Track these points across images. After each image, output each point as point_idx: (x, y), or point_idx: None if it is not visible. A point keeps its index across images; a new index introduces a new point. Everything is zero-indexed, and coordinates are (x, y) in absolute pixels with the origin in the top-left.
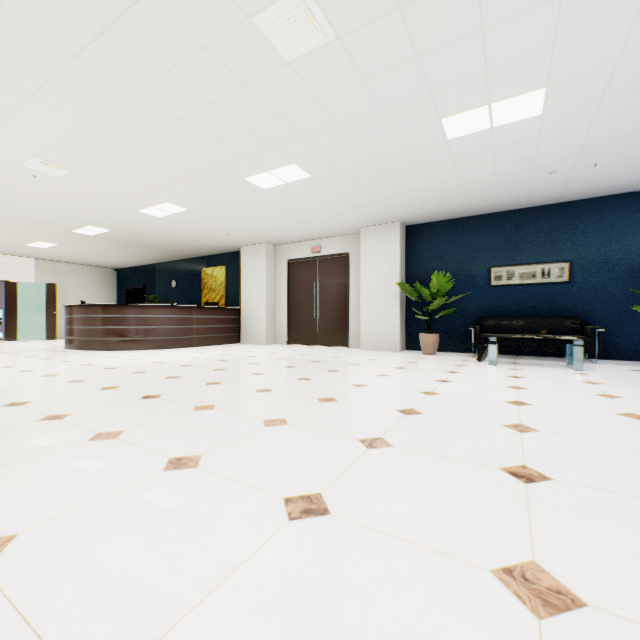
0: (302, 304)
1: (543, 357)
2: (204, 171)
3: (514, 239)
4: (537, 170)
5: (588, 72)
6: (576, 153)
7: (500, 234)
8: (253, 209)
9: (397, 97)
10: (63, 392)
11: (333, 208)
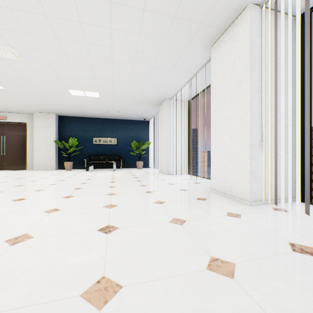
0: None
1: (110, 168)
2: None
3: (101, 128)
4: (104, 109)
5: (108, 93)
6: (113, 108)
7: (97, 126)
8: None
9: (50, 80)
10: None
11: (17, 102)
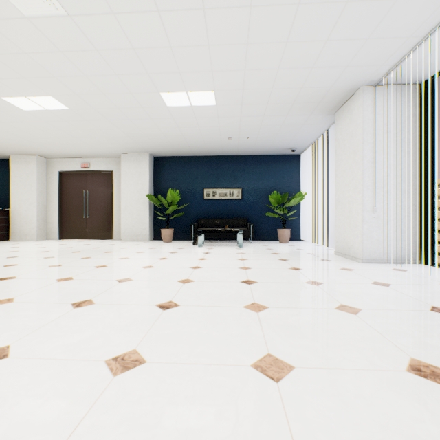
0: (73, 207)
1: (230, 241)
2: None
3: (216, 173)
4: (222, 135)
5: (232, 89)
6: (238, 130)
7: (209, 169)
8: (17, 125)
9: (126, 70)
10: None
11: (95, 136)
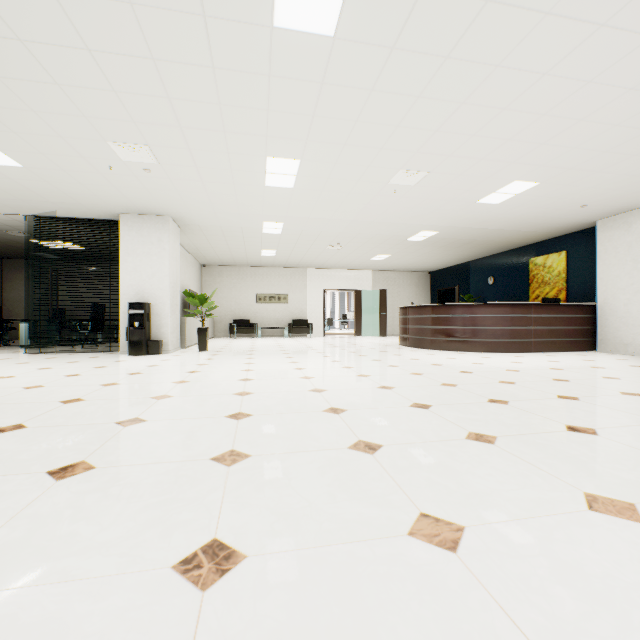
0: None
1: None
2: (596, 111)
3: None
4: None
5: None
6: None
7: None
8: None
9: None
10: (450, 398)
11: None
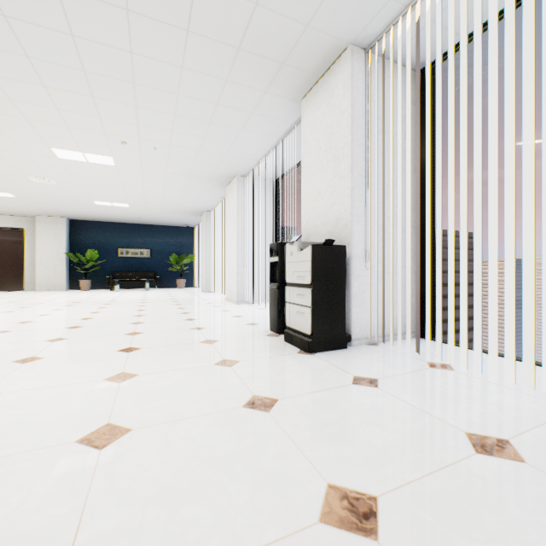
0: None
1: (141, 289)
2: None
3: (130, 236)
4: (134, 216)
5: (139, 205)
6: (146, 215)
7: (123, 233)
8: None
9: (77, 195)
10: None
11: (22, 207)
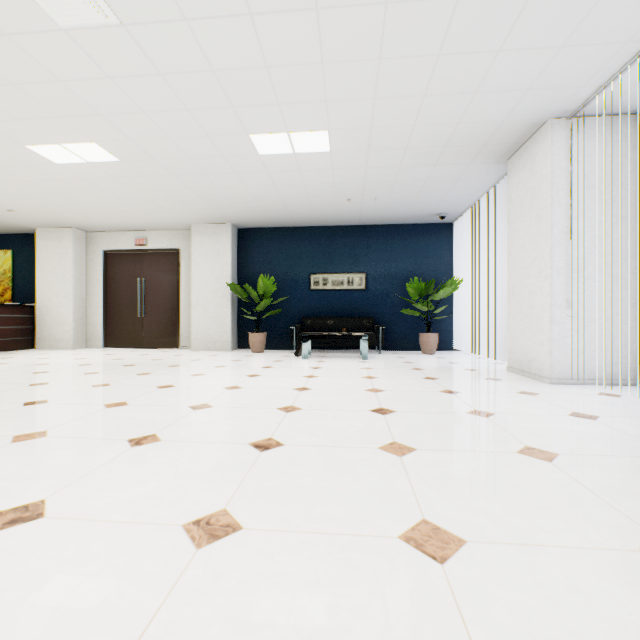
0: (124, 302)
1: (349, 350)
2: None
3: (329, 251)
4: (338, 196)
5: (355, 128)
6: (362, 188)
7: (318, 245)
8: (46, 185)
9: (202, 103)
10: None
11: (155, 199)
